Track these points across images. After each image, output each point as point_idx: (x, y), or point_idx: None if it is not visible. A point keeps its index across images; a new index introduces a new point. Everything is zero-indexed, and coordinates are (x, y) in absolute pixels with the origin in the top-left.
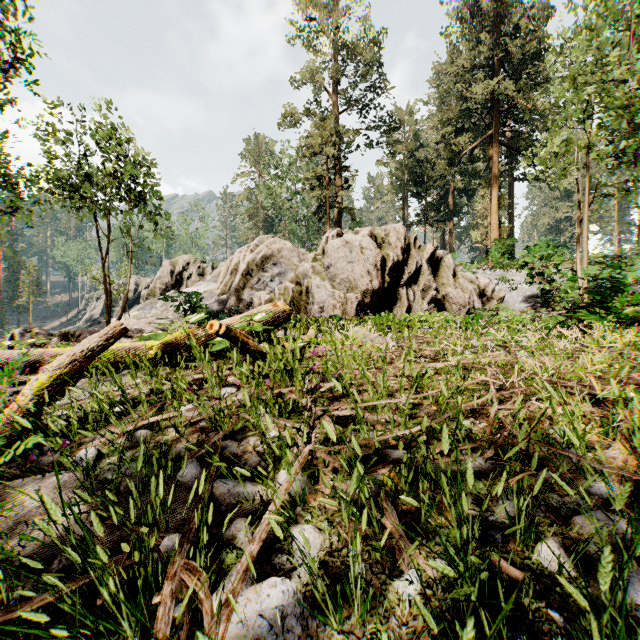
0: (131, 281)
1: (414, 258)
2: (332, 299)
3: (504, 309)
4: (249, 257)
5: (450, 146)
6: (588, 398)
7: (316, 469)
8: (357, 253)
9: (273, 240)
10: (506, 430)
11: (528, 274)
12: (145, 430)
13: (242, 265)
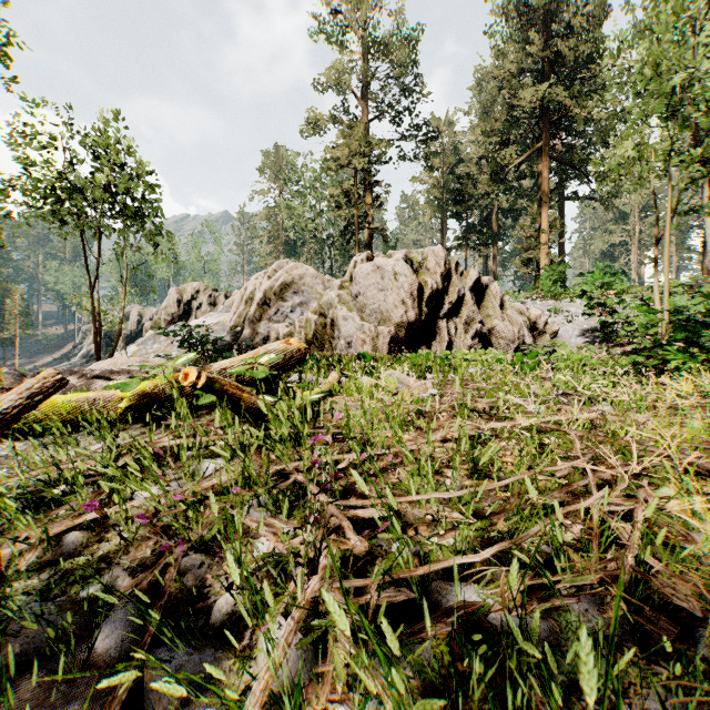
0: (134, 311)
1: (456, 286)
2: (361, 333)
3: (561, 345)
4: (266, 284)
5: (495, 160)
6: None
7: (323, 630)
8: (390, 280)
9: (294, 265)
10: (632, 555)
11: (587, 304)
12: (79, 532)
13: (258, 293)
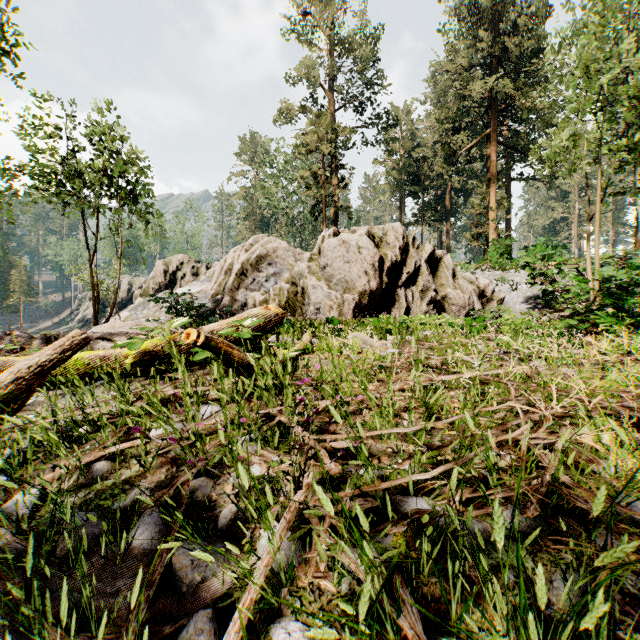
0: (124, 281)
1: (413, 258)
2: (328, 300)
3: (506, 311)
4: (244, 257)
5: (448, 145)
6: (629, 421)
7: (308, 528)
8: (354, 253)
9: (268, 239)
10: (549, 474)
11: (529, 275)
12: (105, 462)
13: (236, 265)
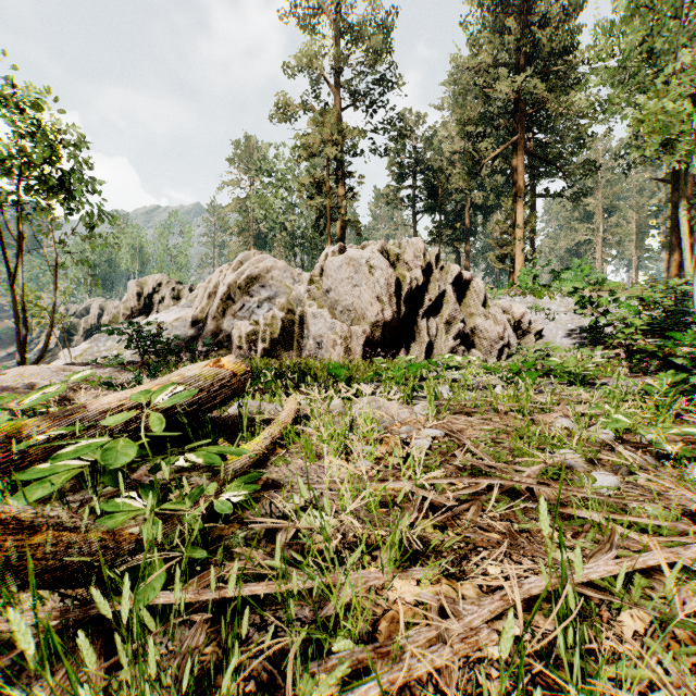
0: (94, 304)
1: (436, 281)
2: (332, 333)
3: (556, 349)
4: (231, 277)
5: (470, 153)
6: None
7: None
8: (364, 274)
9: (261, 257)
10: None
11: (576, 303)
12: None
13: (222, 287)
